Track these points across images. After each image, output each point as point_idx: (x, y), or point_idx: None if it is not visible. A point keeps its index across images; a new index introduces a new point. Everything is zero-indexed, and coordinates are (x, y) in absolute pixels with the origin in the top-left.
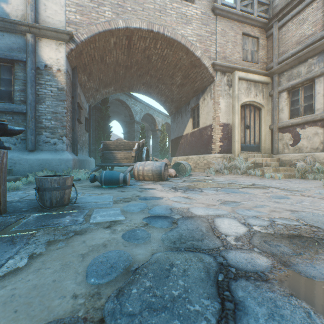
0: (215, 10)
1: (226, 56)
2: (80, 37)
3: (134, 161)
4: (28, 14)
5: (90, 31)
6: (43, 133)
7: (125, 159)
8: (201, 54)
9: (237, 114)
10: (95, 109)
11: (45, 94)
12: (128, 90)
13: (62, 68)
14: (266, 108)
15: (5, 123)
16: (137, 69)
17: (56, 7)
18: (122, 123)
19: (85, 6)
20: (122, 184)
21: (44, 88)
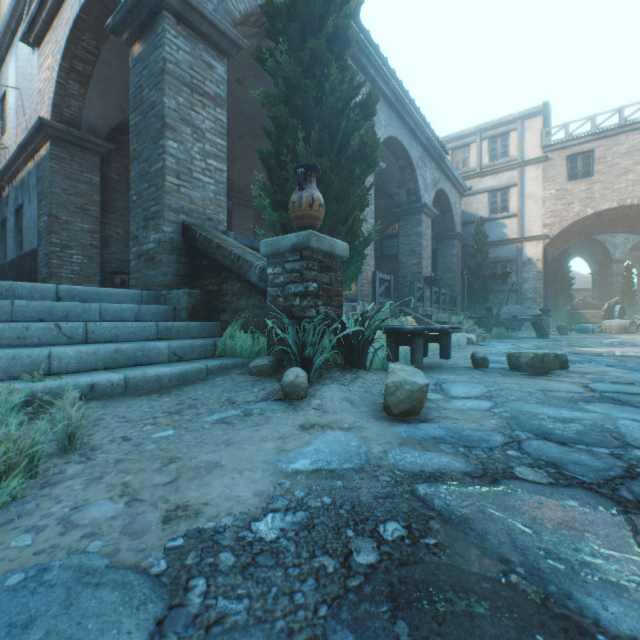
0: None
1: None
2: (552, 233)
3: (603, 319)
4: (518, 231)
5: (560, 226)
6: (526, 302)
7: (593, 318)
8: None
9: None
10: (550, 261)
11: (527, 277)
12: (597, 234)
13: (539, 258)
14: None
15: (549, 309)
16: (609, 222)
17: (535, 219)
18: (587, 259)
19: (556, 210)
20: (590, 333)
21: (527, 273)
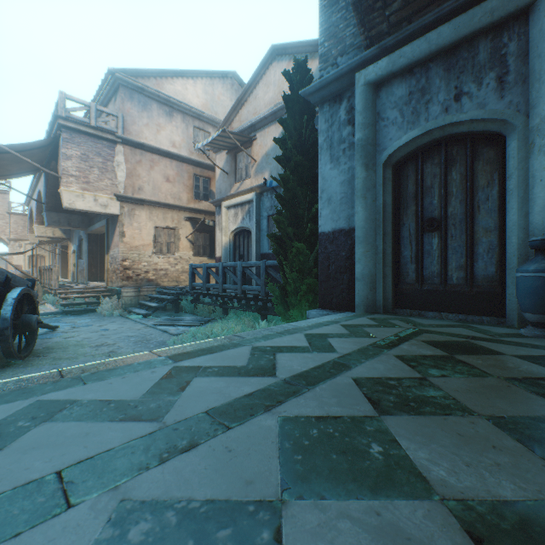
0: (10, 213)
1: (19, 233)
2: None
3: None
4: None
5: None
6: None
7: None
8: (0, 233)
9: (25, 261)
10: None
11: None
12: None
13: None
14: (49, 256)
15: None
16: None
17: None
18: None
19: None
20: None
21: None
